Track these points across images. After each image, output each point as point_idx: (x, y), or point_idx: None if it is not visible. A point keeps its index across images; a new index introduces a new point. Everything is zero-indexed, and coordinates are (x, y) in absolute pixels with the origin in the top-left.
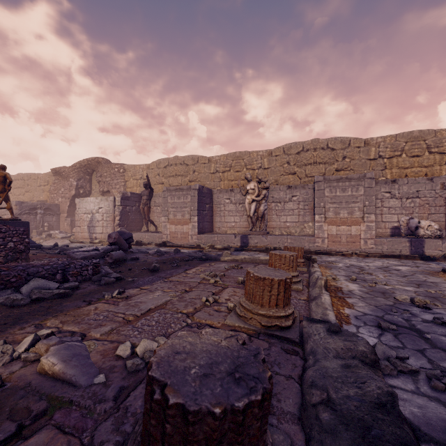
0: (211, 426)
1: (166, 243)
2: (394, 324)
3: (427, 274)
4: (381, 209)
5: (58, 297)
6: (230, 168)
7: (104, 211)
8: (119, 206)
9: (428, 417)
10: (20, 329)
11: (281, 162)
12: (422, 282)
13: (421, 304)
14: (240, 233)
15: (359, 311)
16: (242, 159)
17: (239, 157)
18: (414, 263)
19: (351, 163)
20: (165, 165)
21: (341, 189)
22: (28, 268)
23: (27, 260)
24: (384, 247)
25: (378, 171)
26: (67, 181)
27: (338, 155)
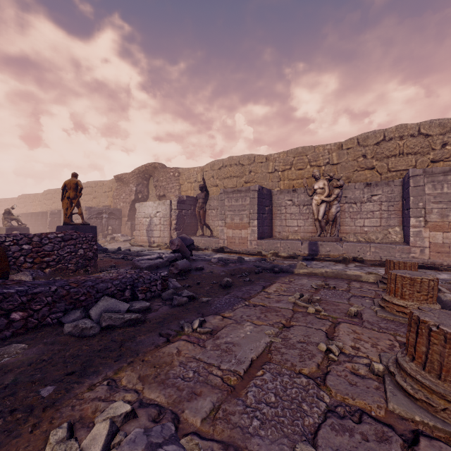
0: None
1: (224, 249)
2: None
3: None
4: None
5: (130, 324)
6: (291, 166)
7: (162, 215)
8: (175, 210)
9: None
10: (89, 388)
11: (354, 156)
12: None
13: None
14: (305, 239)
15: None
16: (305, 156)
17: (301, 153)
18: None
19: None
20: (219, 167)
21: (450, 185)
22: (97, 284)
23: (95, 267)
24: None
25: None
26: (128, 187)
27: (435, 142)
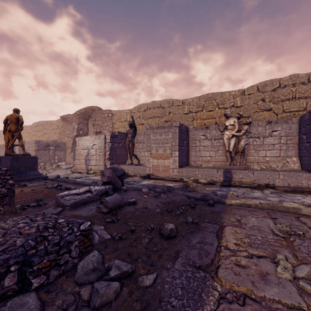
0: None
1: (150, 176)
2: None
3: None
4: None
5: None
6: (202, 108)
7: (97, 147)
8: (109, 143)
9: None
10: None
11: (255, 100)
12: None
13: None
14: (218, 167)
15: None
16: (214, 100)
17: (211, 98)
18: None
19: None
20: (145, 109)
21: None
22: None
23: (11, 205)
24: None
25: None
26: (71, 125)
27: None
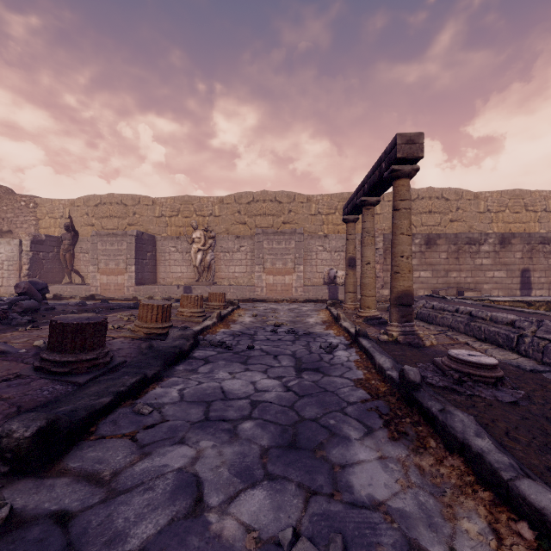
0: (73, 327)
1: (95, 296)
2: (245, 333)
3: (315, 311)
4: (316, 261)
5: None
6: (178, 213)
7: (5, 258)
8: (28, 252)
9: (205, 355)
10: None
11: (232, 211)
12: (302, 315)
13: (276, 324)
14: (185, 284)
15: (230, 330)
16: (191, 204)
17: (188, 202)
18: (323, 305)
19: (296, 217)
20: (96, 203)
21: (277, 242)
22: None
23: None
24: (310, 294)
25: (318, 226)
26: None
27: (284, 208)
